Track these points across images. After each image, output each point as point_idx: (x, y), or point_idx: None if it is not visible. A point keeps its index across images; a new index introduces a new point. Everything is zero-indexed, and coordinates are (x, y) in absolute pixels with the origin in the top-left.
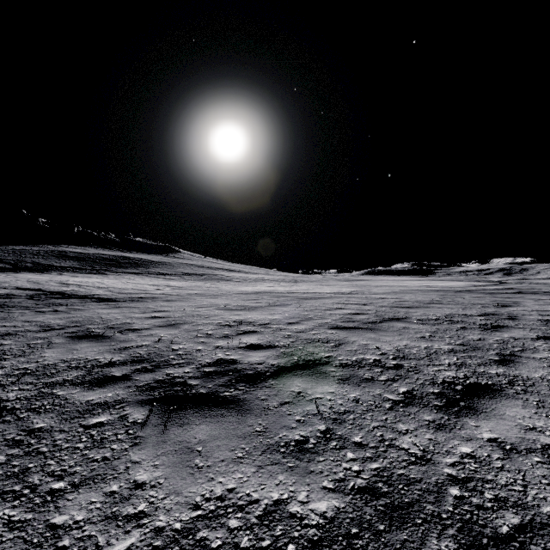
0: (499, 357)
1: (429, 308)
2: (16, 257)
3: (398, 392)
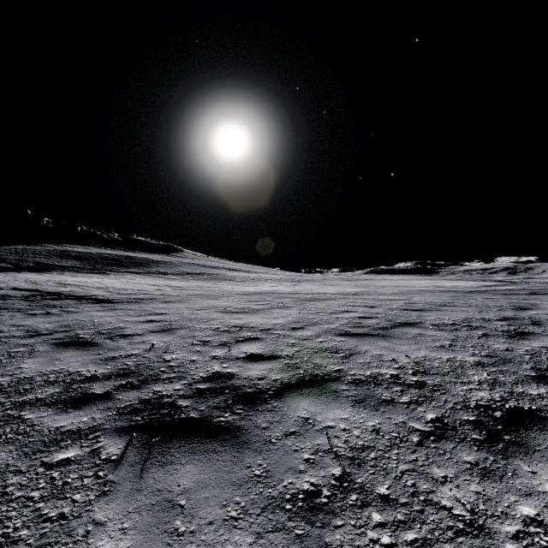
0: (536, 373)
1: (442, 312)
2: (18, 256)
3: (425, 419)
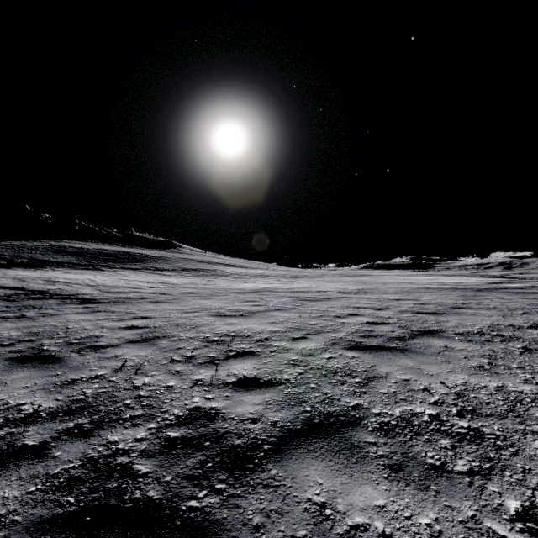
0: None
1: (461, 316)
2: (13, 252)
3: (507, 512)
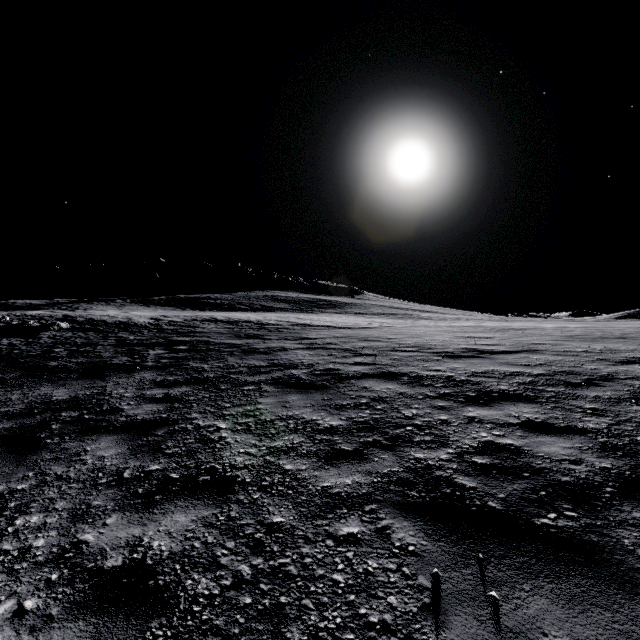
0: None
1: None
2: (248, 301)
3: (593, 358)
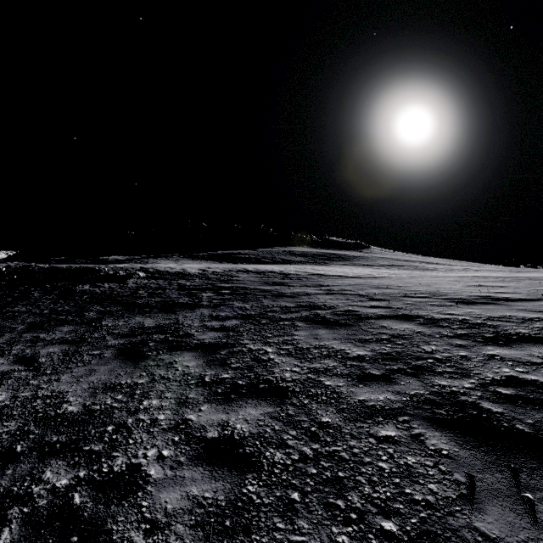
0: None
1: None
2: (270, 255)
3: None
